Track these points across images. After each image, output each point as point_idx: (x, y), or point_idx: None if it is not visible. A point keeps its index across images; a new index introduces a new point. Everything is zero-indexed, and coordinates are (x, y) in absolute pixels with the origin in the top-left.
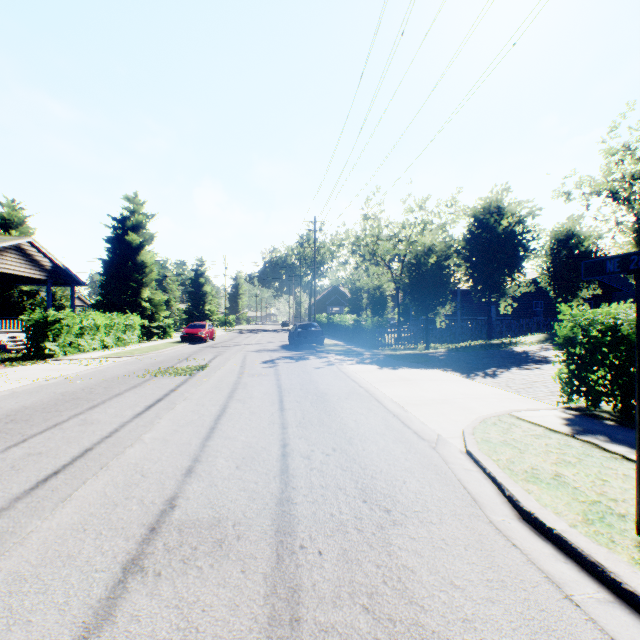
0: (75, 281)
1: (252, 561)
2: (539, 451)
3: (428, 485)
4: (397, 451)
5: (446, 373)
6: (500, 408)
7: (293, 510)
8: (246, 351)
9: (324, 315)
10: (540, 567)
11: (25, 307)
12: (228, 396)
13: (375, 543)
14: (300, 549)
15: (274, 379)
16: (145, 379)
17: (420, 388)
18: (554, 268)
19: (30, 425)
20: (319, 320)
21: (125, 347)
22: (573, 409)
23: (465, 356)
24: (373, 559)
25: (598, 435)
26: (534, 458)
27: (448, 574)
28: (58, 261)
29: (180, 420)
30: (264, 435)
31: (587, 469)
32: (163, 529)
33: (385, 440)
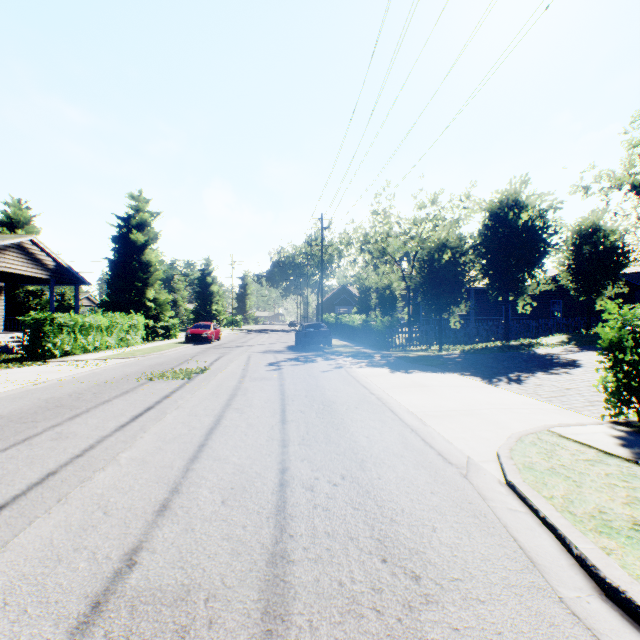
0: (79, 280)
1: None
2: (601, 484)
3: (466, 535)
4: (420, 480)
5: (464, 378)
6: (535, 422)
7: (289, 574)
8: (251, 352)
9: (332, 315)
10: None
11: (31, 307)
12: (225, 404)
13: (403, 639)
14: None
15: (277, 384)
16: (140, 383)
17: (438, 396)
18: (576, 265)
19: None
20: (327, 320)
21: (128, 348)
22: (623, 424)
23: (483, 359)
24: None
25: None
26: (597, 495)
27: None
28: (61, 260)
29: (167, 434)
30: (260, 455)
31: None
32: (110, 605)
33: (404, 464)
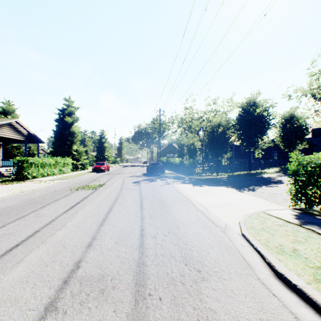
0: (39, 141)
1: (120, 304)
2: (282, 234)
3: (221, 255)
4: (203, 233)
5: (228, 188)
6: (258, 208)
7: (145, 270)
8: (125, 176)
9: (165, 158)
10: (291, 310)
11: (15, 154)
12: (114, 201)
13: (192, 292)
14: (148, 296)
15: (138, 192)
16: (72, 191)
17: (215, 197)
18: (283, 134)
19: (8, 217)
20: (162, 160)
21: (64, 174)
22: (298, 209)
23: (237, 179)
24: (191, 303)
25: (314, 225)
26: (280, 239)
27: (236, 315)
28: (30, 131)
29: (87, 214)
30: (131, 223)
31: (311, 246)
32: (71, 282)
33: (197, 227)
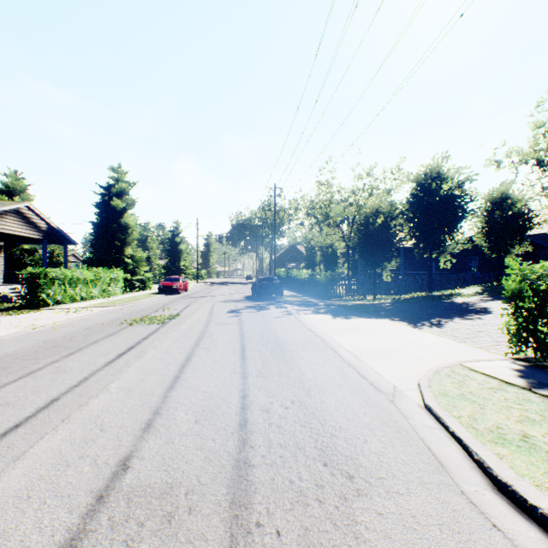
0: (67, 240)
1: (202, 544)
2: (500, 407)
3: (390, 445)
4: (355, 404)
5: (394, 322)
6: (451, 358)
7: (250, 475)
8: (214, 301)
9: (283, 270)
10: None
11: (26, 263)
12: (194, 344)
13: (339, 520)
14: (256, 528)
15: (237, 328)
16: (122, 327)
17: (372, 337)
18: (489, 227)
19: (7, 373)
20: (278, 274)
21: (109, 298)
22: (522, 360)
23: (410, 307)
24: (338, 544)
25: None
26: (496, 415)
27: None
28: (52, 223)
29: (147, 369)
30: (225, 385)
31: None
32: (111, 498)
33: (342, 392)
